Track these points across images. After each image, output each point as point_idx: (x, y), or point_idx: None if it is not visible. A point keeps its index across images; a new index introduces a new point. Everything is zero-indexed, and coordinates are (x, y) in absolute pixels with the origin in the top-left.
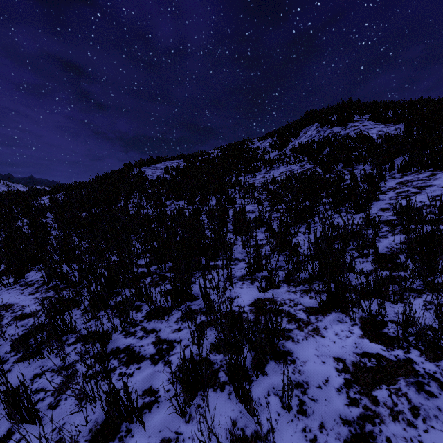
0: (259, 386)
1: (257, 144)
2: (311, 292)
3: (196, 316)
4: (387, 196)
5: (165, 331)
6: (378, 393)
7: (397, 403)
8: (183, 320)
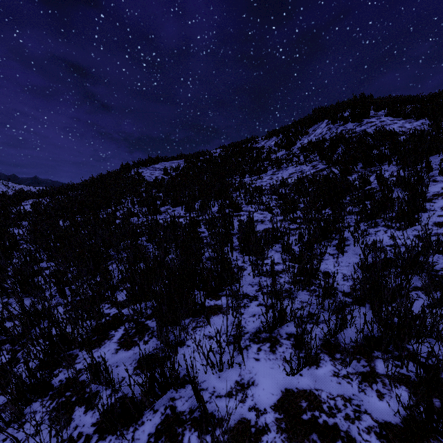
0: None
1: (262, 143)
2: (377, 380)
3: (181, 433)
4: (436, 206)
5: None
6: None
7: None
8: (158, 441)
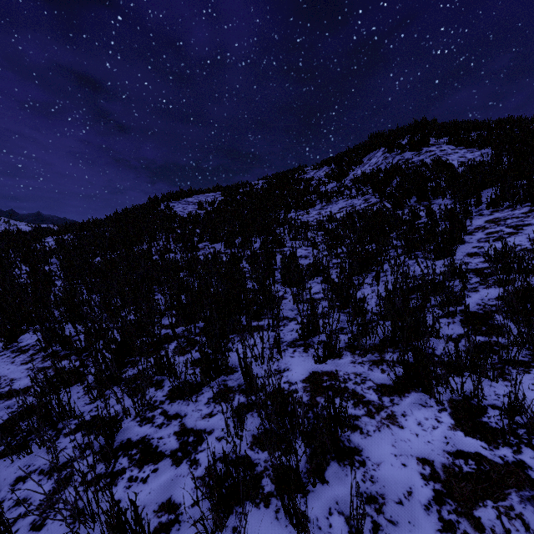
0: (318, 500)
1: (311, 173)
2: (383, 363)
3: (233, 396)
4: (474, 238)
5: (193, 417)
6: (481, 513)
7: (510, 530)
8: (216, 401)
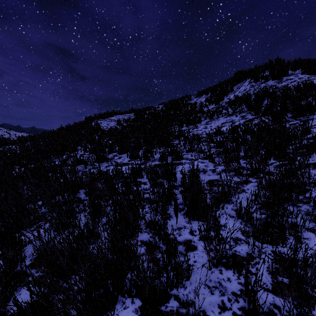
0: None
1: (194, 100)
2: None
3: None
4: None
5: None
6: None
7: None
8: None
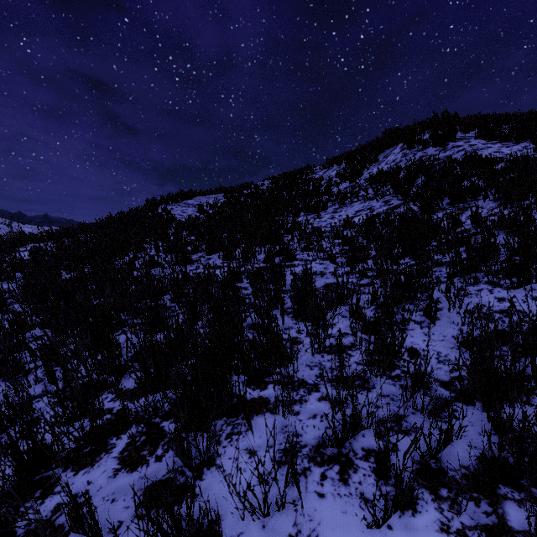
0: None
1: (320, 173)
2: None
3: None
4: None
5: None
6: None
7: None
8: None
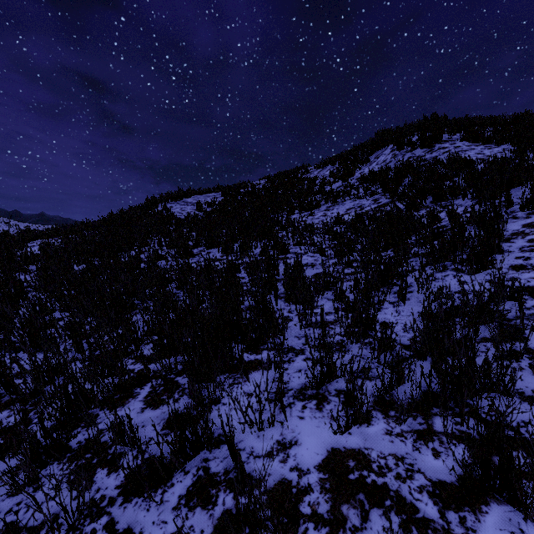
0: None
1: (315, 172)
2: (433, 438)
3: (215, 494)
4: (515, 246)
5: None
6: None
7: None
8: (189, 503)
